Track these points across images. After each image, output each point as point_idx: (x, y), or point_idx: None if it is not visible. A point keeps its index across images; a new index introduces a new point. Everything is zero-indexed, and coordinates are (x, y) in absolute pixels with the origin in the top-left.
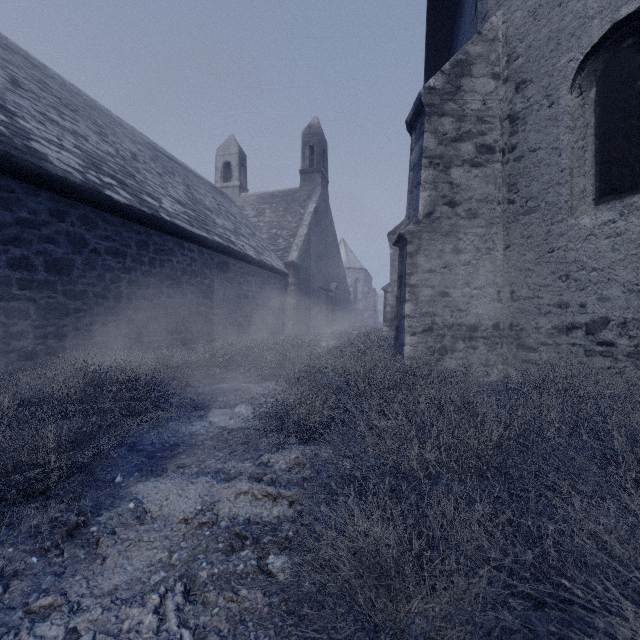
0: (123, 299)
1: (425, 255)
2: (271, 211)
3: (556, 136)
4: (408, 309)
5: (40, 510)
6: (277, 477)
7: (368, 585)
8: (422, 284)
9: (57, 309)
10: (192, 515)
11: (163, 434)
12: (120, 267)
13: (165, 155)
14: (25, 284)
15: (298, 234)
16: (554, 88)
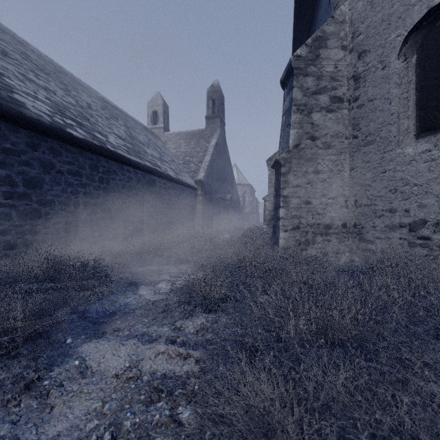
0: (80, 206)
1: (294, 175)
2: (185, 144)
3: (387, 90)
4: (282, 213)
5: (4, 369)
6: (187, 339)
7: (257, 438)
8: (292, 195)
9: (32, 213)
10: (121, 371)
11: (105, 304)
12: (78, 183)
13: (112, 105)
14: (8, 195)
15: (204, 160)
16: (386, 56)
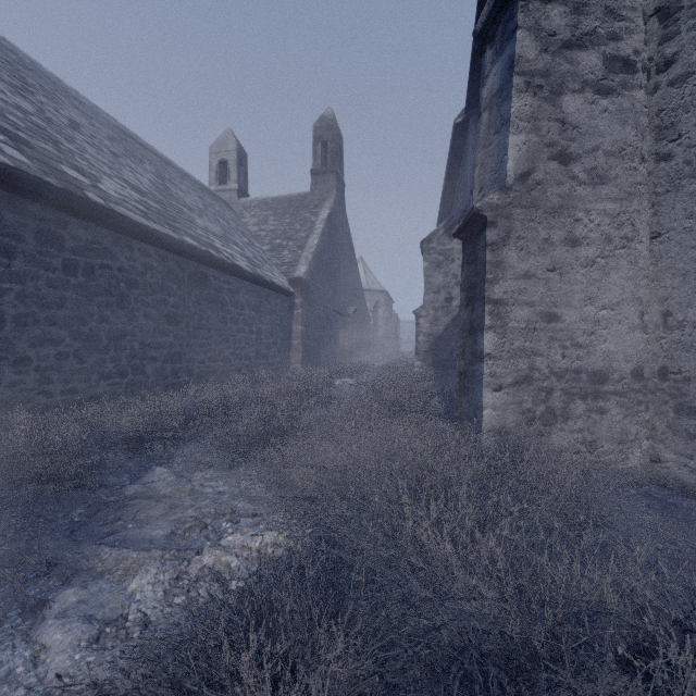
0: (7, 324)
1: (518, 247)
2: (275, 218)
3: None
4: (489, 343)
5: None
6: None
7: None
8: (513, 299)
9: None
10: None
11: None
12: None
13: (139, 143)
14: None
15: (307, 245)
16: None
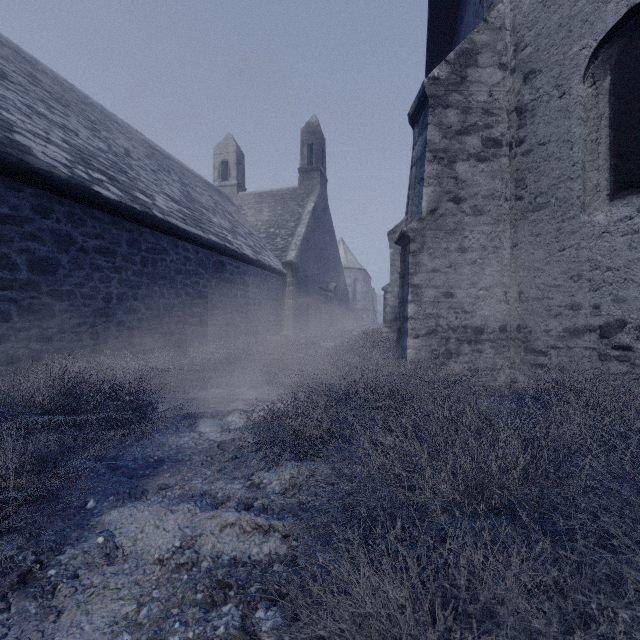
0: (113, 300)
1: (429, 254)
2: (269, 210)
3: (567, 128)
4: (411, 310)
5: None
6: (269, 502)
7: None
8: (426, 284)
9: (41, 310)
10: (168, 555)
11: (147, 447)
12: (110, 266)
13: (161, 153)
14: (6, 284)
15: (296, 233)
16: (565, 78)
